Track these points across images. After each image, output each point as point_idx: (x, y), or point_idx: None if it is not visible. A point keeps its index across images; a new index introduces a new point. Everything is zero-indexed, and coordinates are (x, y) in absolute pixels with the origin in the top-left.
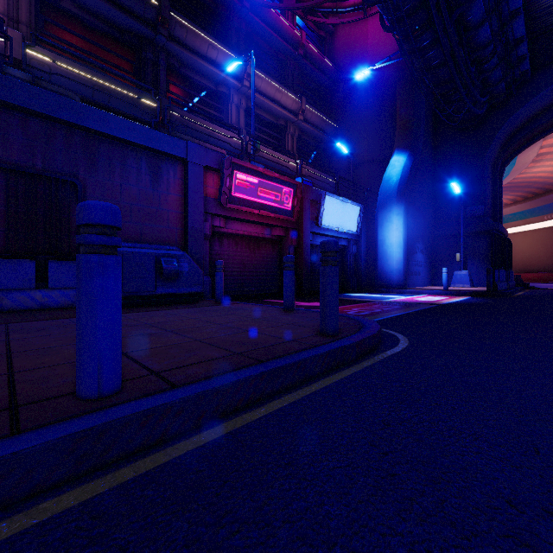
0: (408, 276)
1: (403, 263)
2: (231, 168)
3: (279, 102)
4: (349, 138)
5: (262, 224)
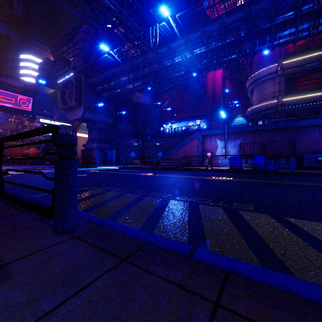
0: None
1: None
2: None
3: None
4: None
5: None
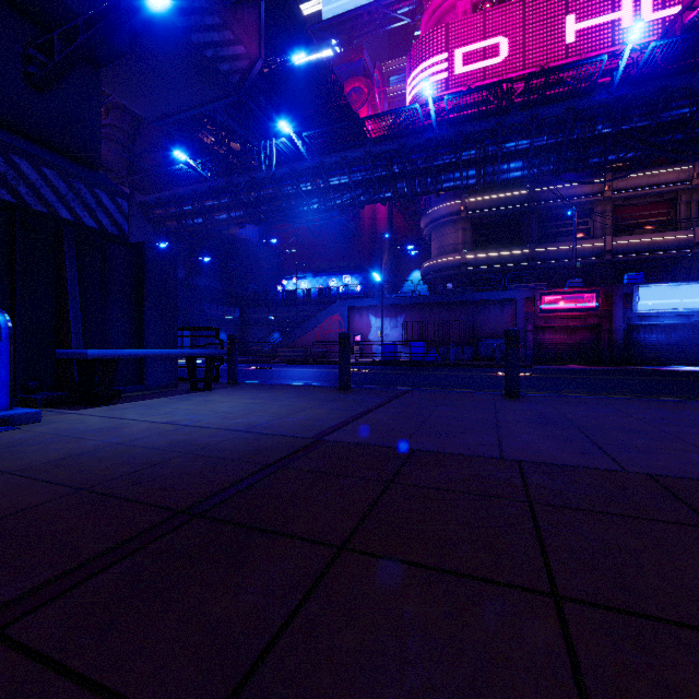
0: None
1: None
2: (539, 296)
3: (657, 183)
4: None
5: (574, 318)
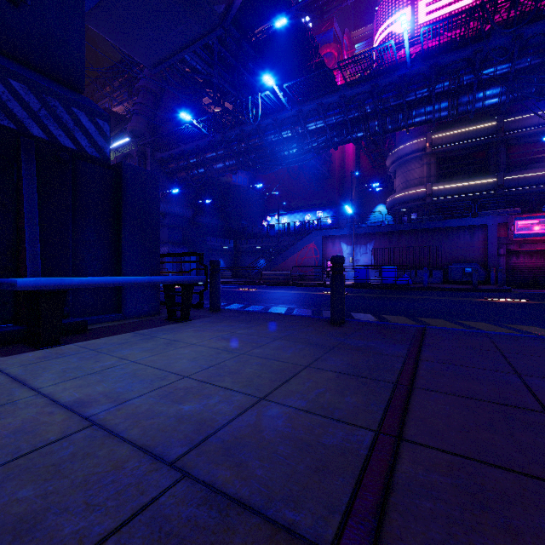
0: None
1: None
2: (513, 221)
3: None
4: None
5: None
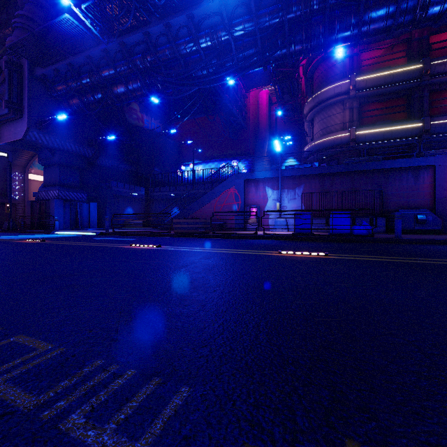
0: None
1: None
2: None
3: None
4: None
5: None
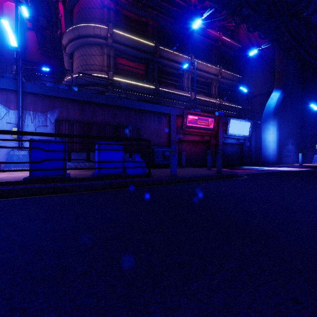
0: (281, 157)
1: (276, 151)
2: (186, 115)
3: (208, 71)
4: (248, 82)
5: (199, 135)
